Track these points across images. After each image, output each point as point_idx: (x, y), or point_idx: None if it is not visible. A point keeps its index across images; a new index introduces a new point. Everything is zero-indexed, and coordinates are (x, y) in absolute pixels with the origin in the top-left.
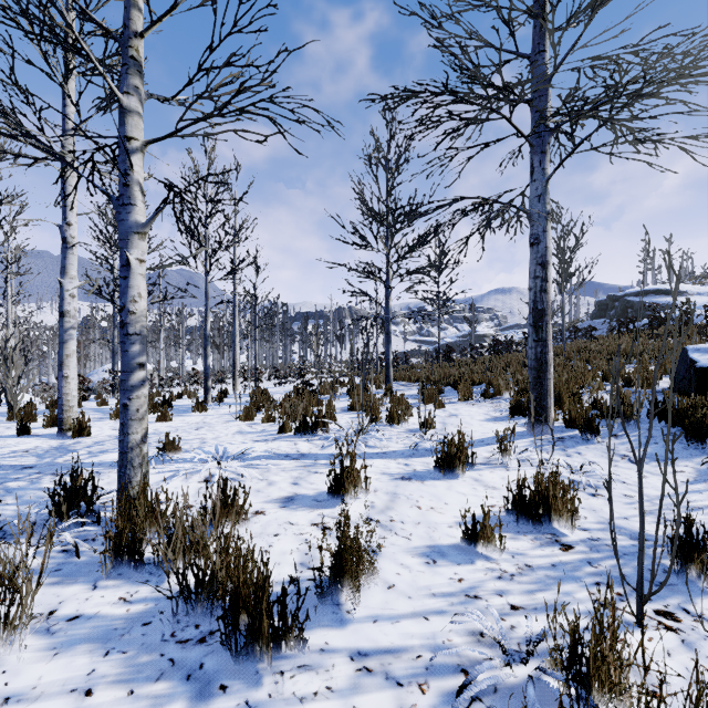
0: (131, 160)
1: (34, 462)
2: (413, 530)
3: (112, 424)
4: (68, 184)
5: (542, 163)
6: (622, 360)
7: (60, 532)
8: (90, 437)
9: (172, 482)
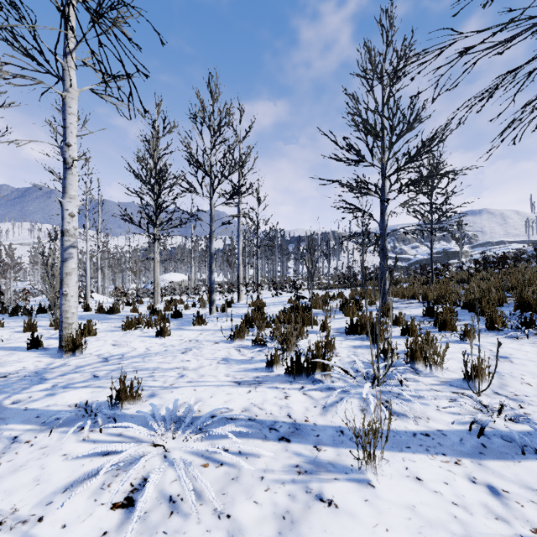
0: None
1: None
2: None
3: (118, 337)
4: (67, 105)
5: None
6: None
7: None
8: (81, 356)
9: (72, 499)
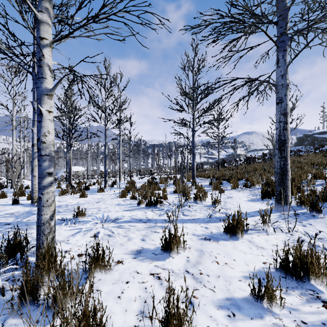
0: (41, 50)
1: (12, 221)
2: (215, 283)
3: (58, 198)
4: None
5: (284, 56)
6: (320, 167)
7: (1, 273)
8: None
9: (75, 237)
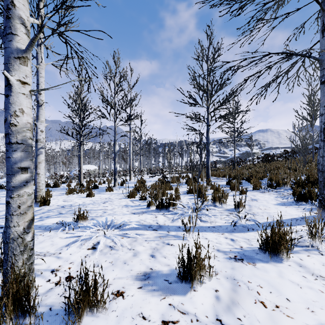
0: None
1: None
2: None
3: (65, 197)
4: (39, 72)
5: None
6: None
7: None
8: (48, 206)
9: (70, 248)
